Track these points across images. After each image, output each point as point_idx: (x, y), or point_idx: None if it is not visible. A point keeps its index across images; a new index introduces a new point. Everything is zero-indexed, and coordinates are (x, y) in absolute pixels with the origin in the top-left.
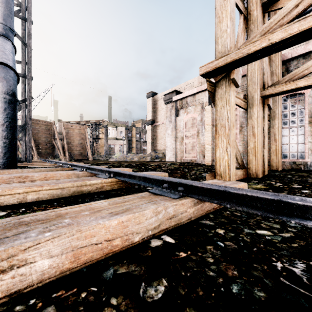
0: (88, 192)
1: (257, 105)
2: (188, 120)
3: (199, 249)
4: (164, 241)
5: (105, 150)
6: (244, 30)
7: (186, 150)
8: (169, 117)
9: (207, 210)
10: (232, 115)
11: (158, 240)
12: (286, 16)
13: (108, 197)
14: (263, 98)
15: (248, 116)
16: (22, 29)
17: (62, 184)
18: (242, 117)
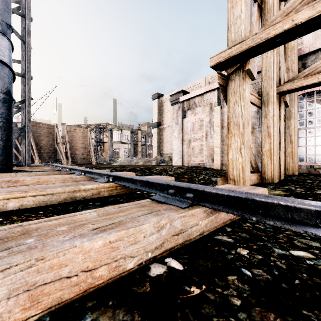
0: (82, 198)
1: (272, 102)
2: (196, 122)
3: (218, 282)
4: (168, 266)
5: (109, 154)
6: (259, 19)
7: (194, 154)
8: (175, 118)
9: (222, 222)
10: (247, 112)
11: (160, 265)
12: None
13: (104, 205)
14: (279, 95)
15: (263, 114)
16: (21, 27)
17: (51, 189)
18: (254, 118)
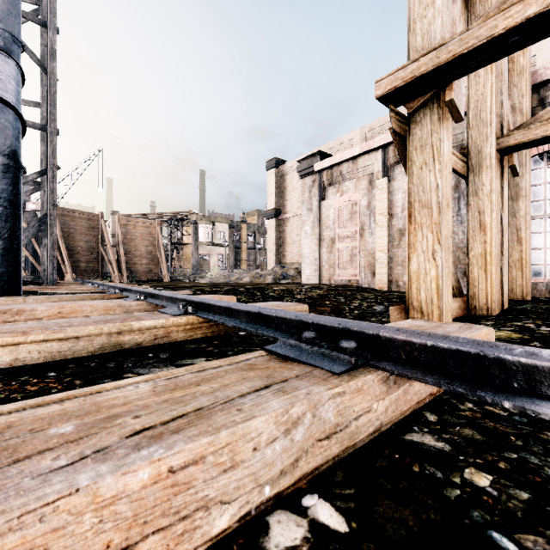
0: (135, 345)
1: (489, 167)
2: (343, 207)
3: None
4: (311, 522)
5: (192, 264)
6: (464, 14)
7: (339, 263)
8: (307, 201)
9: (417, 401)
10: (446, 183)
11: (292, 519)
12: None
13: (177, 358)
14: (501, 154)
15: (471, 190)
16: (41, 45)
17: (75, 328)
18: None
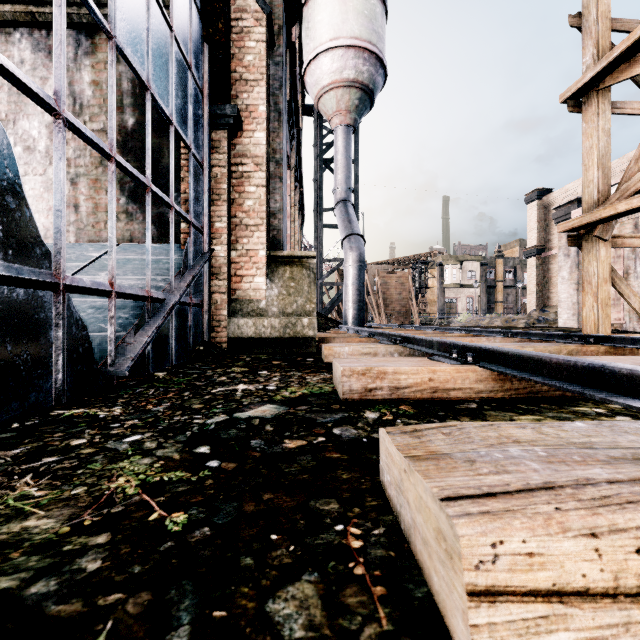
0: None
1: None
2: None
3: None
4: None
5: (438, 308)
6: None
7: None
8: (564, 247)
9: None
10: (603, 271)
11: None
12: (639, 182)
13: None
14: None
15: None
16: None
17: (430, 334)
18: None
